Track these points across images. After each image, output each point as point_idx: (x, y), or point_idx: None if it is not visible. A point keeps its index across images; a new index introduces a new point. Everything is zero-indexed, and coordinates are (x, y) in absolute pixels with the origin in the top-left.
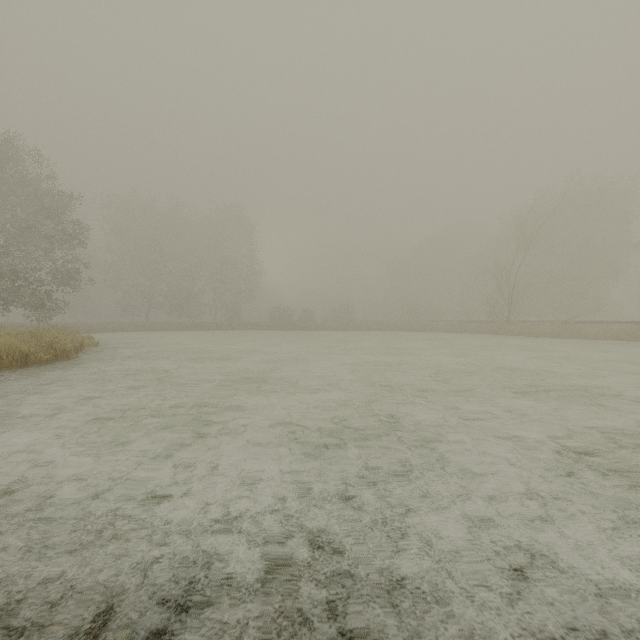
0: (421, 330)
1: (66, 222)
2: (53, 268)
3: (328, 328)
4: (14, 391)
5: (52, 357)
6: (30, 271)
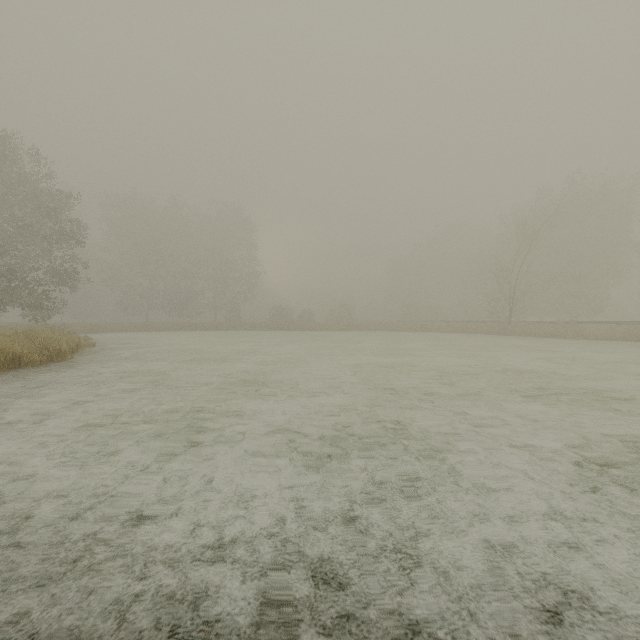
0: (422, 330)
1: (64, 221)
2: (51, 268)
3: (328, 328)
4: (3, 394)
5: (46, 358)
6: (27, 271)
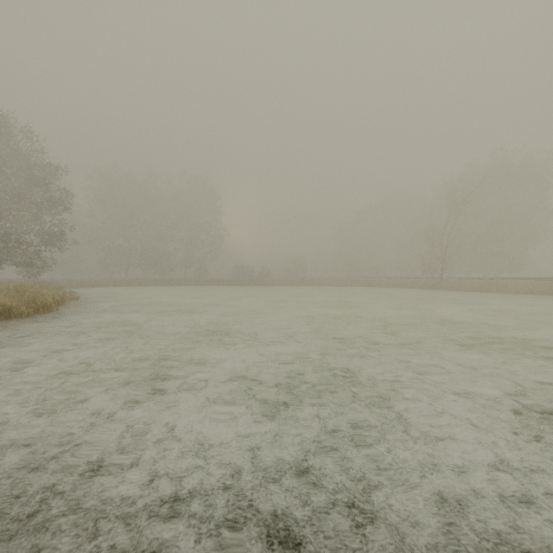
0: (365, 285)
1: (53, 190)
2: (41, 231)
3: (283, 284)
4: None
5: (34, 310)
6: (21, 233)
